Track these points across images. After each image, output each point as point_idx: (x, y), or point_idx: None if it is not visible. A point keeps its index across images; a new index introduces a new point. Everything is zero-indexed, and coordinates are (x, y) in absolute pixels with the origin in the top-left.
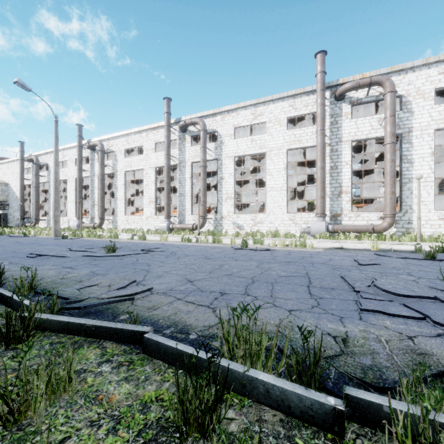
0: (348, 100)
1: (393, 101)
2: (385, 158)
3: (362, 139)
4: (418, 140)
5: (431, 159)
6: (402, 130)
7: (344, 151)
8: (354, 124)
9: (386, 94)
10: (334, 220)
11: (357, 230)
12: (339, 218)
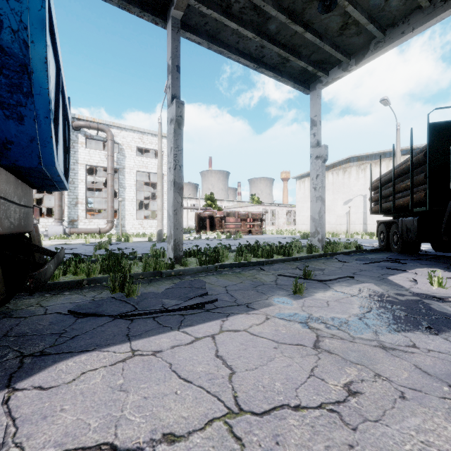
0: (83, 133)
1: (113, 147)
2: (108, 183)
3: (94, 165)
4: (129, 175)
5: (135, 188)
6: (119, 166)
7: (80, 171)
8: (88, 152)
9: (108, 140)
10: (72, 224)
11: (89, 232)
12: (76, 223)
